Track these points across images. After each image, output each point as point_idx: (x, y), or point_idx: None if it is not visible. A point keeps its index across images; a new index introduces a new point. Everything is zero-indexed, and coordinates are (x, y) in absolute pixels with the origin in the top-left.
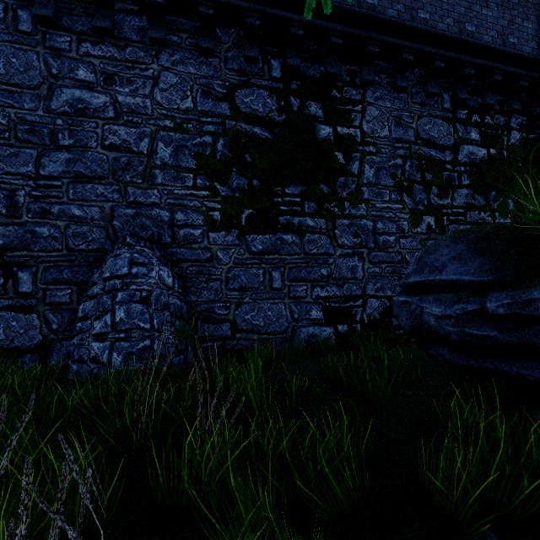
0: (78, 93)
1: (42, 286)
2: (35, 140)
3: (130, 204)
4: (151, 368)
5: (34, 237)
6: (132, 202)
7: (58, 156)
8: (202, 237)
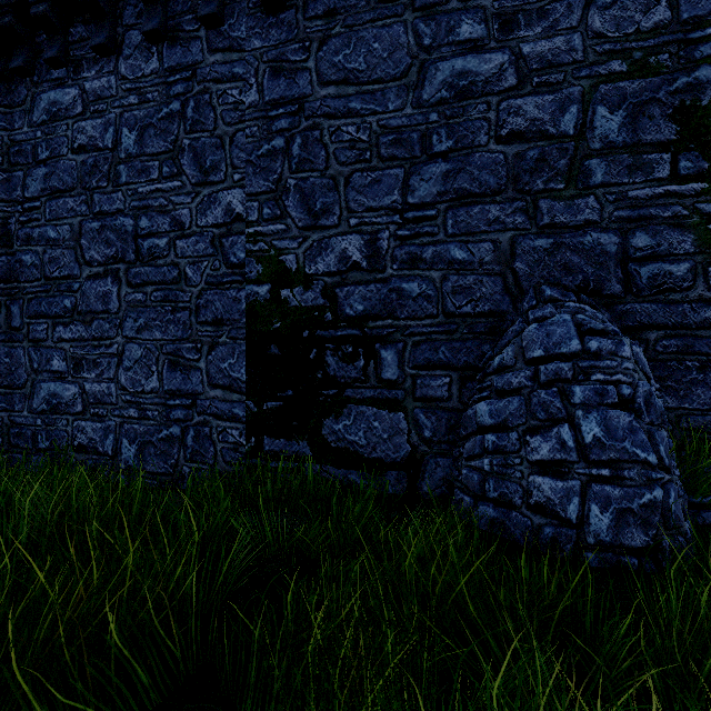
0: (459, 63)
1: (410, 371)
2: (402, 154)
3: (543, 230)
4: (662, 547)
5: (400, 298)
6: (546, 225)
7: (432, 171)
8: (690, 278)
